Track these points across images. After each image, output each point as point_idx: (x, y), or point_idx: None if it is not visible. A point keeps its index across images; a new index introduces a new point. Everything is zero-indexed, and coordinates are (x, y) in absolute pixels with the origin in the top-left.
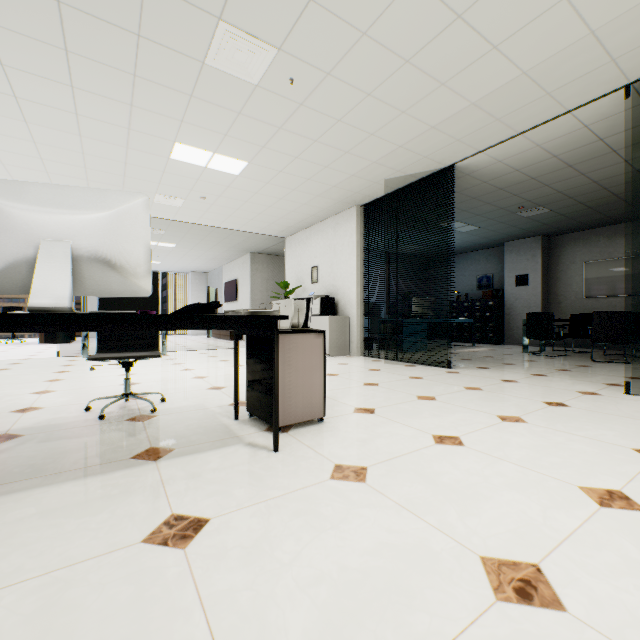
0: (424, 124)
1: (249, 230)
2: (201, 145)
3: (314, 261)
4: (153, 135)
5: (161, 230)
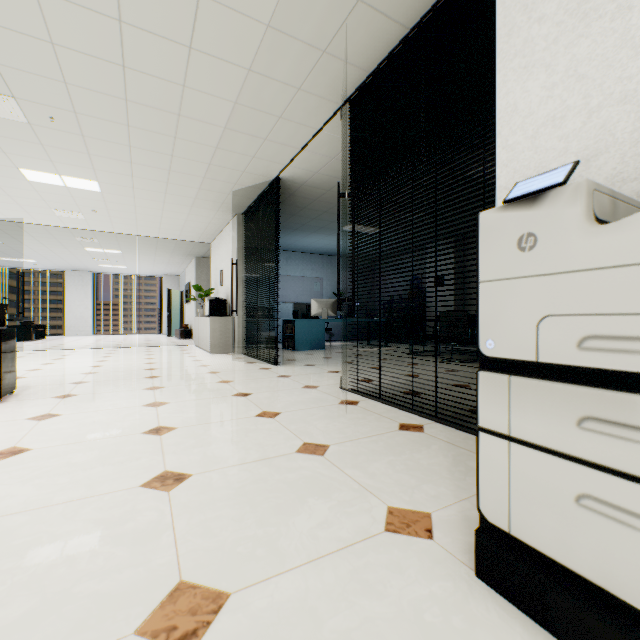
0: (206, 146)
1: (170, 237)
2: (42, 169)
3: (221, 265)
4: None
5: (93, 239)
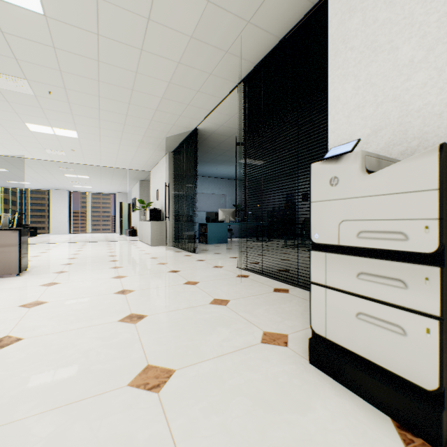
0: (149, 109)
1: (122, 167)
2: (40, 124)
3: (158, 186)
4: (10, 120)
5: (70, 168)
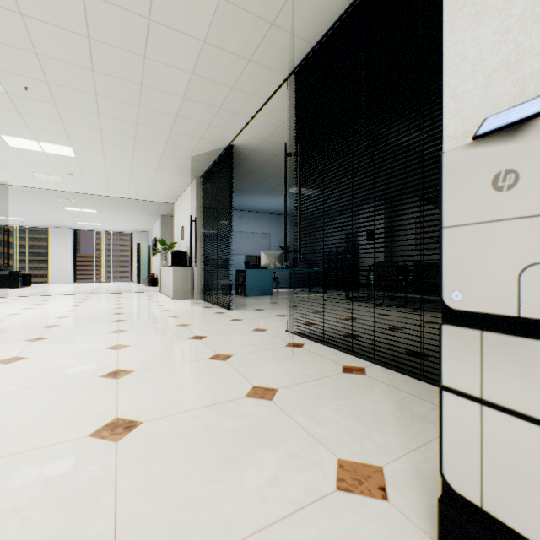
0: (167, 114)
1: (138, 198)
2: (21, 136)
3: (183, 222)
4: None
5: (71, 199)
